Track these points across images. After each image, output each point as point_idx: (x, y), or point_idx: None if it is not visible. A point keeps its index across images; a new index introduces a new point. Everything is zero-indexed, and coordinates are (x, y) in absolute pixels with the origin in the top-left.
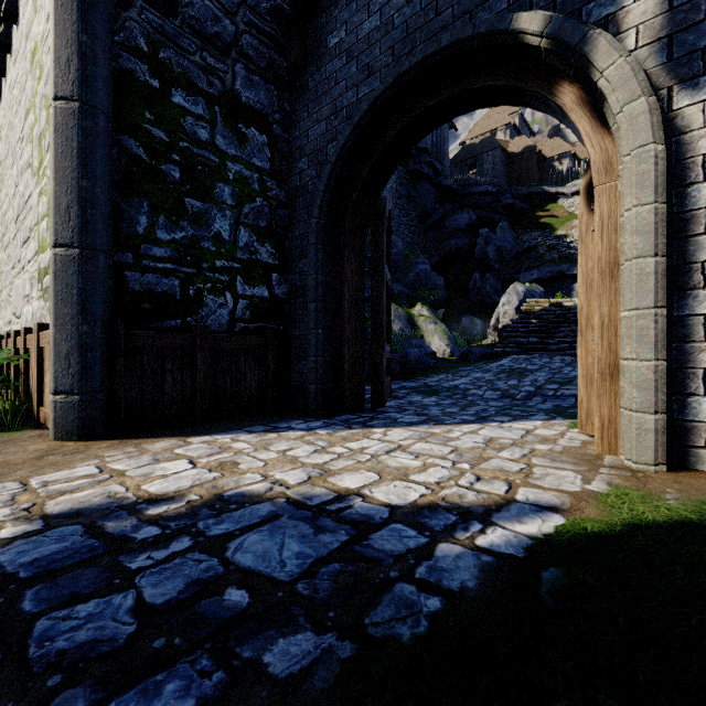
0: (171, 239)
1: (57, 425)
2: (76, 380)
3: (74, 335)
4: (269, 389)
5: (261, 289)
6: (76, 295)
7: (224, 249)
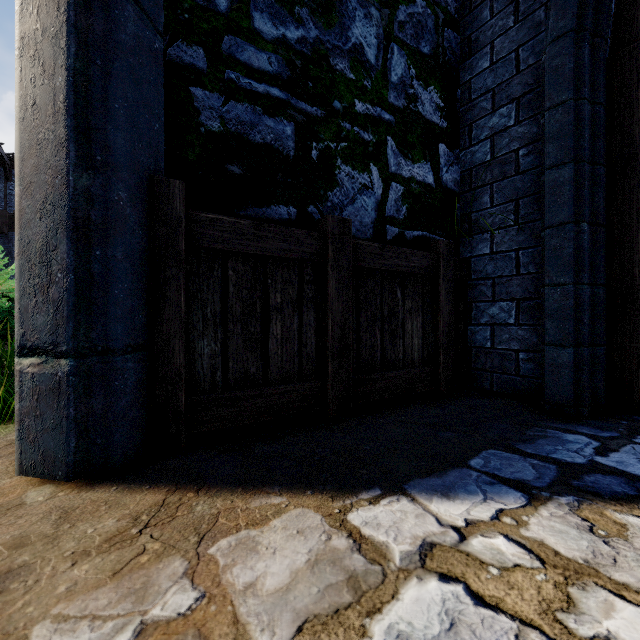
0: (279, 38)
1: (25, 434)
2: (63, 316)
3: (58, 198)
4: (441, 354)
5: (423, 169)
6: (63, 88)
7: (367, 82)
